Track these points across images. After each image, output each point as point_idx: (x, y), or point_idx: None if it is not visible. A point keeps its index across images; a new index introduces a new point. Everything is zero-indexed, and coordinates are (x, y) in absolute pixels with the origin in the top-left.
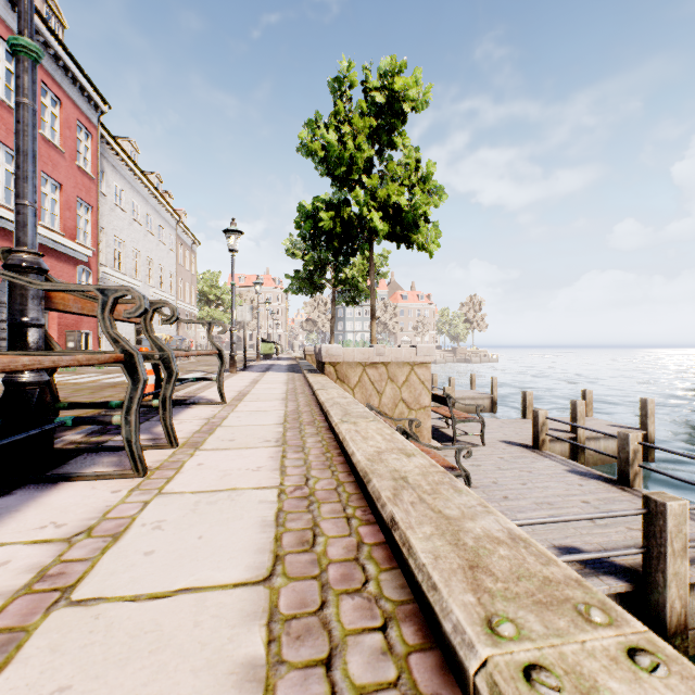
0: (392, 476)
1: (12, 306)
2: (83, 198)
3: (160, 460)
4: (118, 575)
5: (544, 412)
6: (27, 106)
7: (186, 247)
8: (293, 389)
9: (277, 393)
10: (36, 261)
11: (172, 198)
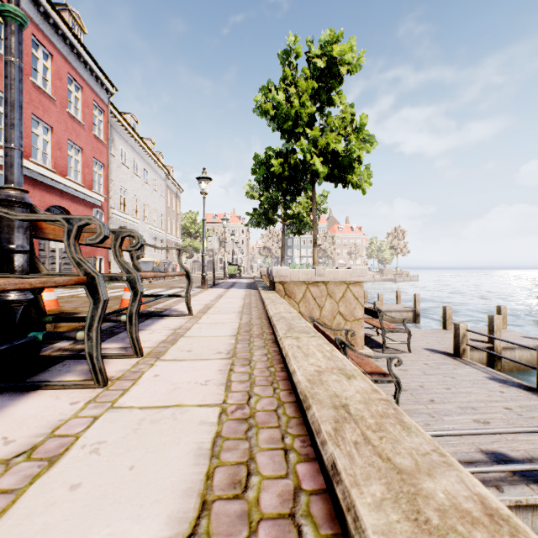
0: (332, 403)
1: (0, 235)
2: (97, 158)
3: (123, 370)
4: (33, 518)
5: (464, 325)
6: (13, 64)
7: (173, 193)
8: (249, 303)
9: (235, 307)
10: (20, 196)
11: (162, 157)
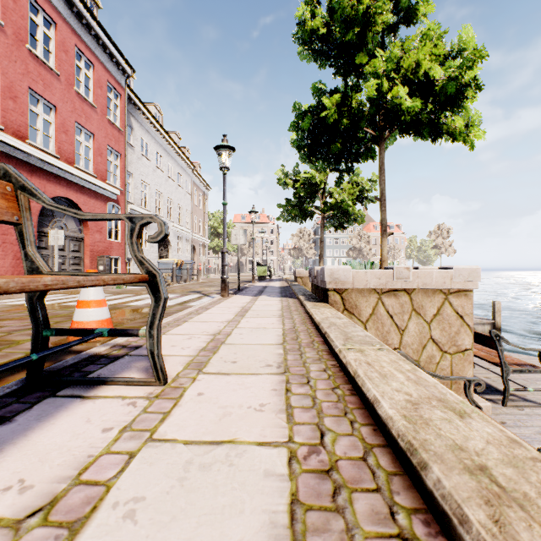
0: None
1: None
2: (112, 146)
3: None
4: None
5: None
6: None
7: (200, 191)
8: (292, 332)
9: (268, 344)
10: None
11: (189, 152)
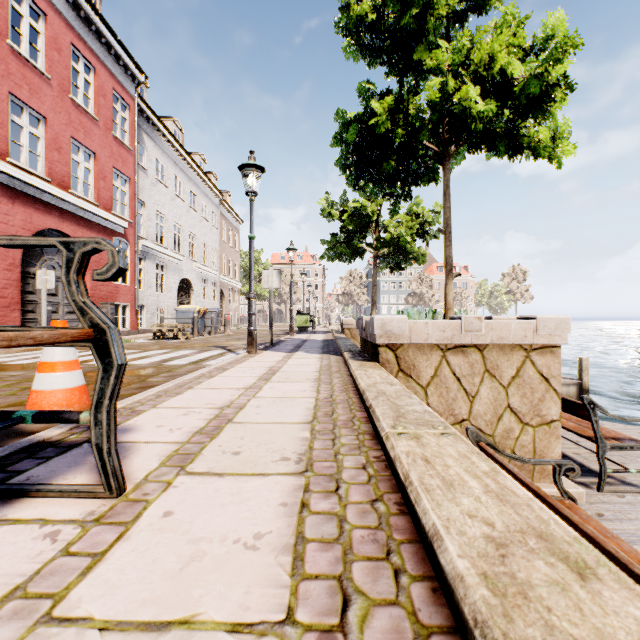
0: None
1: None
2: (119, 168)
3: None
4: None
5: None
6: None
7: (229, 224)
8: (328, 403)
9: (291, 423)
10: None
11: (216, 178)
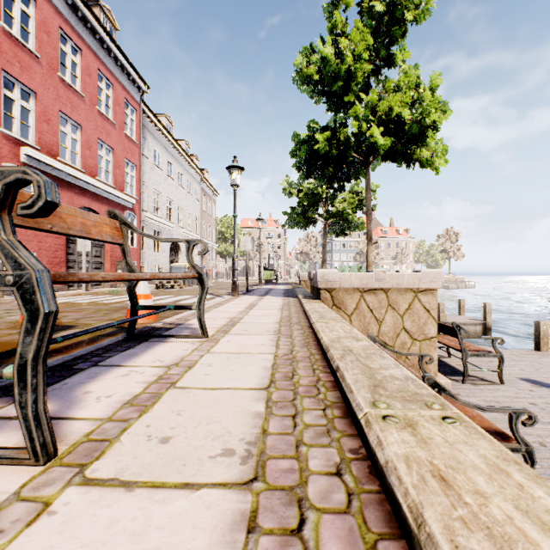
0: None
1: None
2: (129, 159)
3: None
4: None
5: None
6: None
7: (208, 197)
8: (288, 317)
9: (269, 323)
10: None
11: (197, 159)
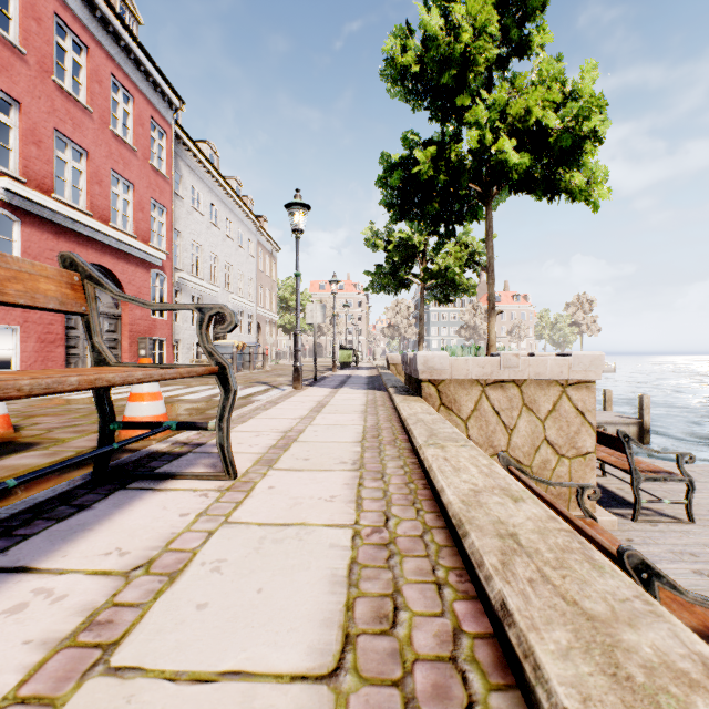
0: None
1: None
2: (156, 199)
3: None
4: None
5: None
6: None
7: (266, 252)
8: (374, 429)
9: (345, 442)
10: None
11: (252, 203)
